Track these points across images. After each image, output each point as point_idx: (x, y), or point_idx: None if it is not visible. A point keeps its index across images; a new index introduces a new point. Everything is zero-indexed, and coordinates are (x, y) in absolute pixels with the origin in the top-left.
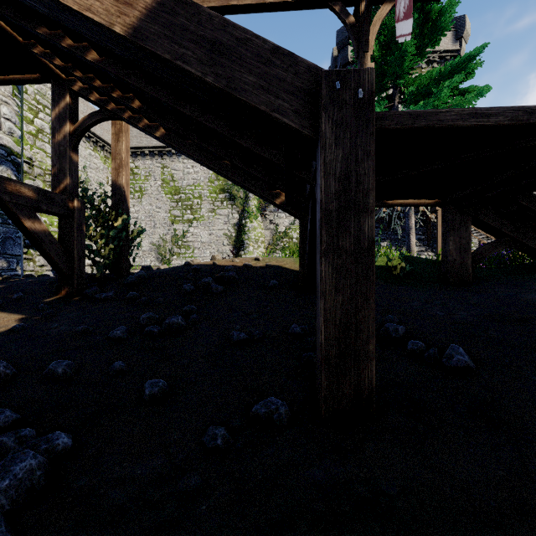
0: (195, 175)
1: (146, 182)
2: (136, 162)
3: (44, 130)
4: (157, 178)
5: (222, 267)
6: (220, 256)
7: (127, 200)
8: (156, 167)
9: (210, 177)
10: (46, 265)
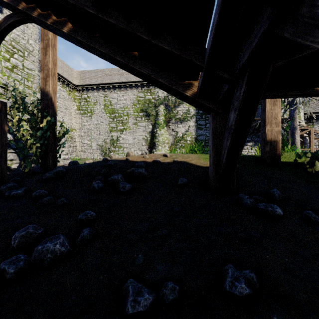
0: (124, 101)
1: (94, 106)
2: (88, 94)
3: (18, 66)
4: (101, 104)
5: (133, 163)
6: (134, 153)
7: (54, 105)
8: (100, 96)
9: (134, 102)
10: (15, 160)
